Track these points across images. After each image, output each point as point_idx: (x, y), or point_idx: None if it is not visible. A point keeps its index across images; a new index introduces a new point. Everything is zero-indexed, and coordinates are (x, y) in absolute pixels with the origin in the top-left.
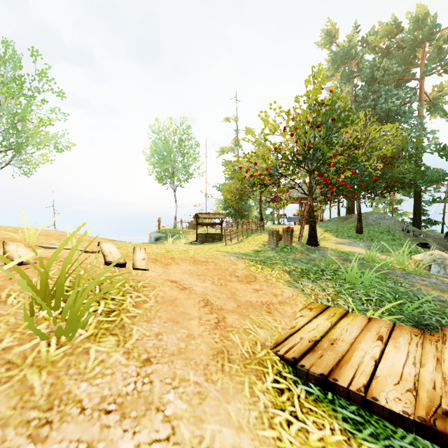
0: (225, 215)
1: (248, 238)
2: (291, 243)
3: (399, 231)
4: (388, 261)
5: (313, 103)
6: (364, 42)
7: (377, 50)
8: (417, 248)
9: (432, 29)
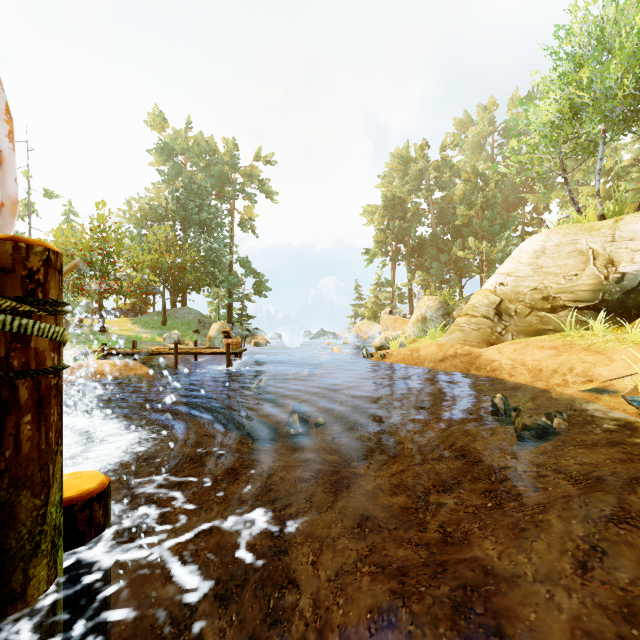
0: None
1: None
2: (81, 330)
3: (196, 323)
4: (140, 337)
5: (99, 231)
6: (195, 142)
7: (201, 160)
8: (191, 333)
9: (235, 165)
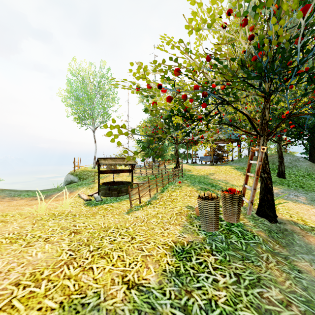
0: (143, 154)
1: (164, 193)
2: (238, 218)
3: None
4: None
5: None
6: None
7: None
8: None
9: None
